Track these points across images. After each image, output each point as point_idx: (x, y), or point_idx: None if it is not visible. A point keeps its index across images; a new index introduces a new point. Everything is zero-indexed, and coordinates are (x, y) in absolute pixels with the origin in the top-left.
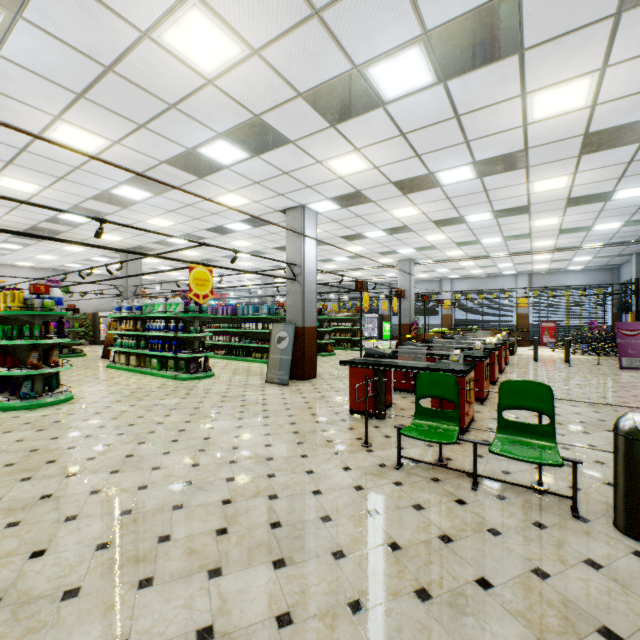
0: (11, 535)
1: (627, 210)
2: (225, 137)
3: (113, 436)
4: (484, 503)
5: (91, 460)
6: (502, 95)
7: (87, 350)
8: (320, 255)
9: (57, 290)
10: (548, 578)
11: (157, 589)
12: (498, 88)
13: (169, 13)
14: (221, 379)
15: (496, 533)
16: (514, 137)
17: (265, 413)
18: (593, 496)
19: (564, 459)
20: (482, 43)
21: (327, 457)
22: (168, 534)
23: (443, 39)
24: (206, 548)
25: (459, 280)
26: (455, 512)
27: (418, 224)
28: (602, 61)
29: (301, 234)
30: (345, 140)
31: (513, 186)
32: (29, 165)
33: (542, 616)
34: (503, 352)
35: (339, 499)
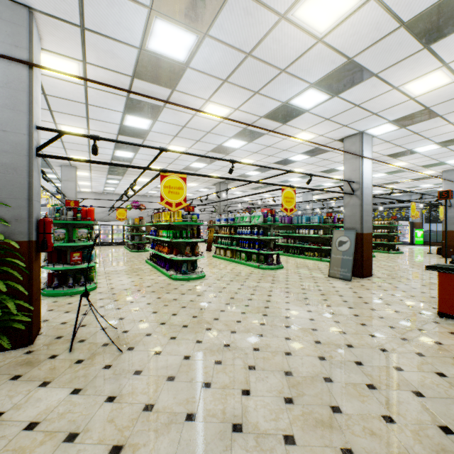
0: (221, 371)
1: None
2: (315, 86)
3: (243, 306)
4: None
5: (239, 322)
6: None
7: None
8: None
9: (196, 209)
10: None
11: None
12: None
13: None
14: (290, 271)
15: None
16: None
17: (347, 304)
18: None
19: None
20: None
21: (449, 361)
22: (336, 405)
23: None
24: (384, 433)
25: None
26: None
27: None
28: None
29: (360, 156)
30: (434, 58)
31: None
32: (184, 136)
33: None
34: None
35: None
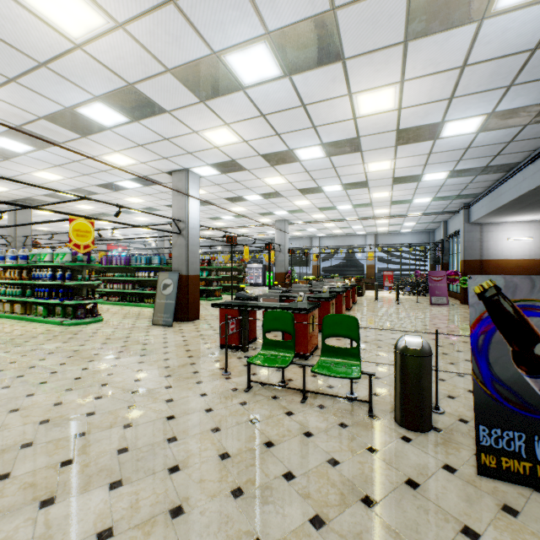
0: None
1: (433, 189)
2: (102, 100)
3: None
4: (307, 412)
5: None
6: (335, 92)
7: None
8: (209, 213)
9: None
10: (338, 465)
11: None
12: (331, 87)
13: None
14: (109, 323)
15: (309, 435)
16: (348, 127)
17: (143, 352)
18: (387, 399)
19: (363, 373)
20: (314, 49)
21: (189, 386)
22: (8, 472)
23: (283, 40)
24: (45, 480)
25: (325, 238)
26: (283, 422)
27: (287, 191)
28: (400, 76)
29: (185, 194)
30: (215, 115)
31: (354, 165)
32: None
33: (325, 495)
34: (351, 294)
35: (189, 421)
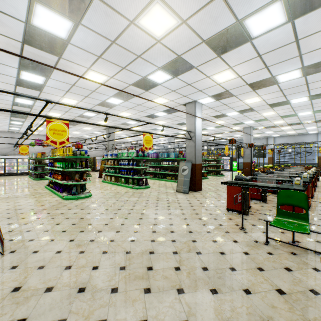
0: (82, 257)
1: None
2: (161, 69)
3: (112, 214)
4: None
5: (106, 225)
6: None
7: (91, 174)
8: None
9: (85, 147)
10: None
11: (153, 295)
12: None
13: (144, 9)
14: (154, 189)
15: None
16: None
17: (180, 207)
18: None
19: None
20: None
21: (221, 234)
22: (151, 266)
23: None
24: (172, 276)
25: (279, 137)
26: (314, 275)
27: (259, 106)
28: None
29: (194, 116)
30: (224, 63)
31: None
32: (75, 92)
33: None
34: (315, 179)
35: (236, 258)
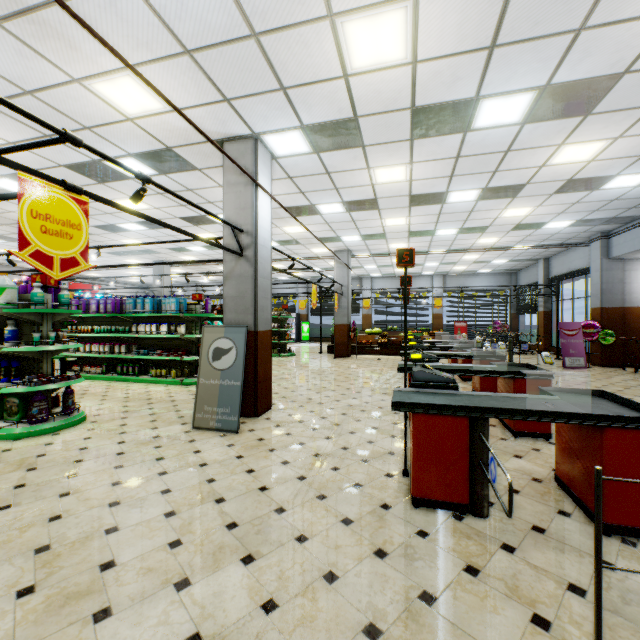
0: None
1: (595, 205)
2: None
3: None
4: None
5: None
6: None
7: None
8: None
9: None
10: None
11: None
12: None
13: None
14: (101, 427)
15: None
16: (639, 38)
17: (238, 539)
18: None
19: None
20: None
21: None
22: None
23: None
24: None
25: (379, 279)
26: None
27: (391, 198)
28: None
29: (254, 180)
30: None
31: (541, 148)
32: None
33: None
34: None
35: None
